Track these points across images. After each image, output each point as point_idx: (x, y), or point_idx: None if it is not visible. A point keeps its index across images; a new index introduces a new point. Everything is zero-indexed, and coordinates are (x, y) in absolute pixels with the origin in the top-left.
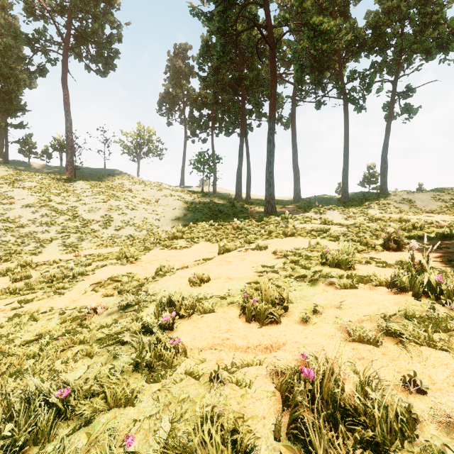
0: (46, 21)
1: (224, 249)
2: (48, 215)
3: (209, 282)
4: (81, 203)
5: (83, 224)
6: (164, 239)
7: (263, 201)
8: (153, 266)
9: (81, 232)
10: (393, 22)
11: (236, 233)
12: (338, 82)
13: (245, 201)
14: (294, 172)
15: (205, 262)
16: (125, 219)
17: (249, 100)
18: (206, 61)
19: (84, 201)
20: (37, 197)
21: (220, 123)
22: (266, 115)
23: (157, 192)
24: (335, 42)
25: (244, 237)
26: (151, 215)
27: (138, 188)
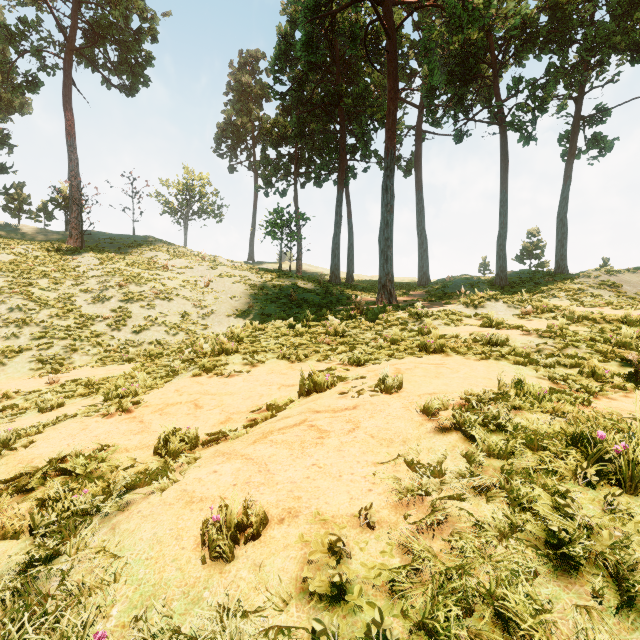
0: (40, 8)
1: (311, 385)
2: (22, 308)
3: (261, 539)
4: (83, 287)
5: (80, 323)
6: (206, 353)
7: (372, 284)
8: (164, 422)
9: (73, 337)
10: (580, 1)
11: (333, 341)
12: (490, 99)
13: (346, 284)
14: (419, 241)
15: (270, 417)
16: (152, 314)
17: (351, 131)
18: (285, 66)
19: (87, 285)
20: (9, 278)
21: (308, 167)
22: (377, 154)
23: (208, 271)
24: (496, 22)
25: (347, 351)
26: (195, 307)
27: (179, 264)
